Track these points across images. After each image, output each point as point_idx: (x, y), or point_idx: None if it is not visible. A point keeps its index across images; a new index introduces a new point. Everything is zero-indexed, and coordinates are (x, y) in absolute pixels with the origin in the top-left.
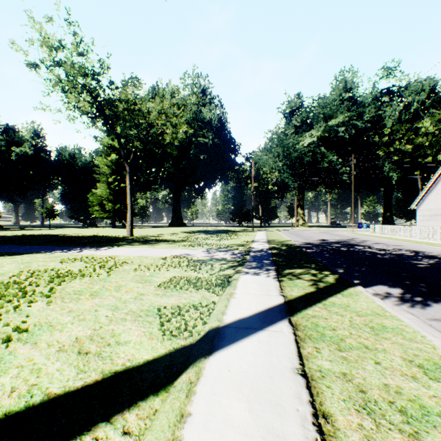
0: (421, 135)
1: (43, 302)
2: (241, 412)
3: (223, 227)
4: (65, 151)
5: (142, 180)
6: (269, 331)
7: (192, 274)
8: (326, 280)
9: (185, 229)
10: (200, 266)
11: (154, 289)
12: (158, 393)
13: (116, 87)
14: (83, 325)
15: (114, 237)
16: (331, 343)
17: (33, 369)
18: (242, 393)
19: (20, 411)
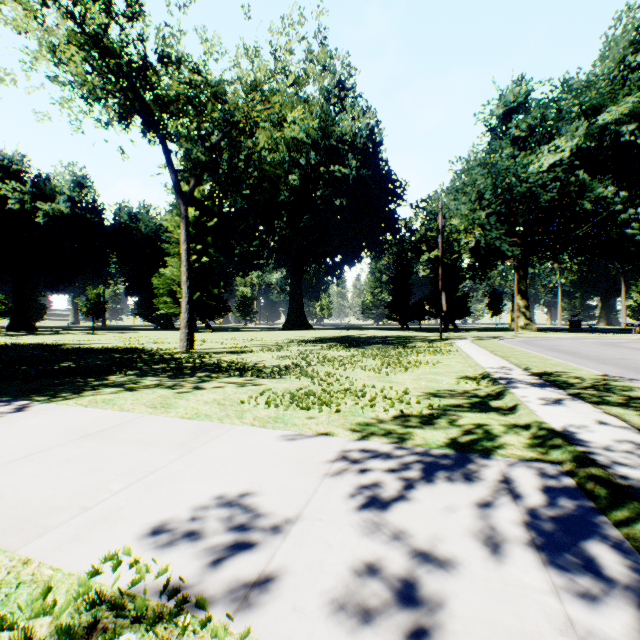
0: None
1: None
2: None
3: (375, 331)
4: (123, 210)
5: (238, 252)
6: None
7: None
8: None
9: (308, 335)
10: None
11: None
12: None
13: (140, 10)
14: None
15: (144, 353)
16: None
17: None
18: None
19: None
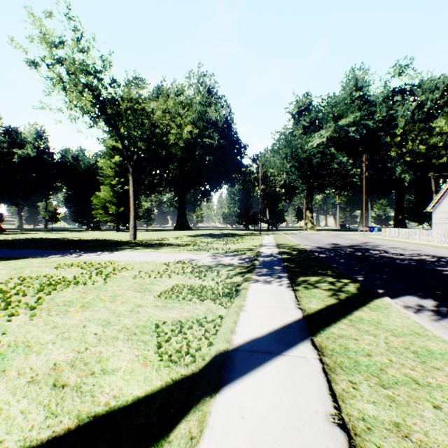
0: (435, 135)
1: (26, 316)
2: None
3: (229, 231)
4: (68, 153)
5: (147, 183)
6: (290, 357)
7: (197, 282)
8: (346, 289)
9: (190, 233)
10: (206, 272)
11: (153, 299)
12: None
13: (119, 85)
14: (66, 346)
15: (116, 241)
16: (370, 375)
17: None
18: None
19: None
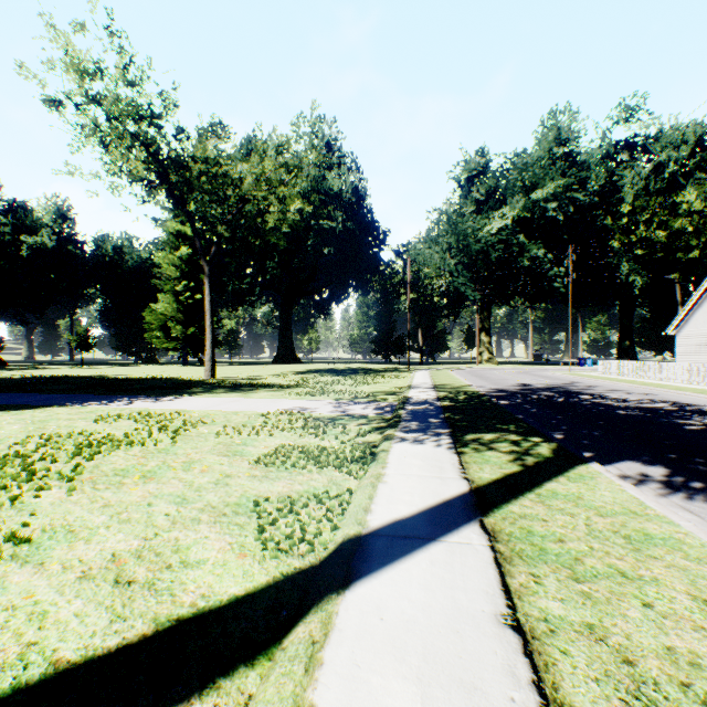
0: (681, 215)
1: (61, 490)
2: (408, 704)
3: (360, 364)
4: (107, 243)
5: (231, 289)
6: (448, 544)
7: (312, 441)
8: (537, 451)
9: (299, 368)
10: (325, 428)
11: (248, 466)
12: (253, 662)
13: (188, 138)
14: (126, 531)
15: (184, 380)
16: (560, 566)
17: (33, 613)
18: (407, 665)
19: (1, 696)
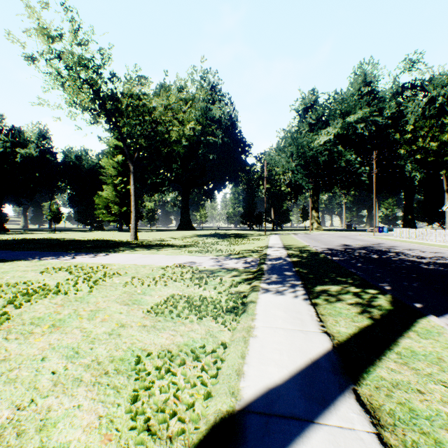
0: (447, 131)
1: None
2: None
3: (233, 231)
4: (71, 153)
5: (150, 182)
6: (329, 430)
7: (196, 291)
8: (378, 303)
9: (194, 233)
10: (207, 279)
11: (141, 315)
12: None
13: (118, 80)
14: (5, 395)
15: (116, 241)
16: None
17: None
18: None
19: None
